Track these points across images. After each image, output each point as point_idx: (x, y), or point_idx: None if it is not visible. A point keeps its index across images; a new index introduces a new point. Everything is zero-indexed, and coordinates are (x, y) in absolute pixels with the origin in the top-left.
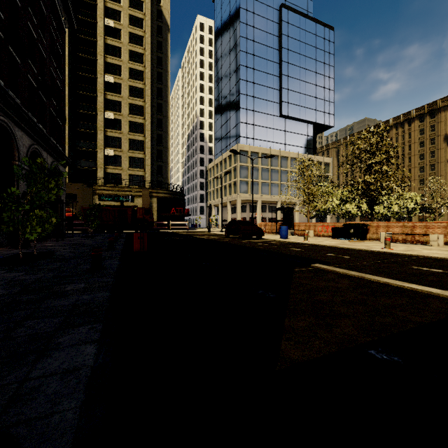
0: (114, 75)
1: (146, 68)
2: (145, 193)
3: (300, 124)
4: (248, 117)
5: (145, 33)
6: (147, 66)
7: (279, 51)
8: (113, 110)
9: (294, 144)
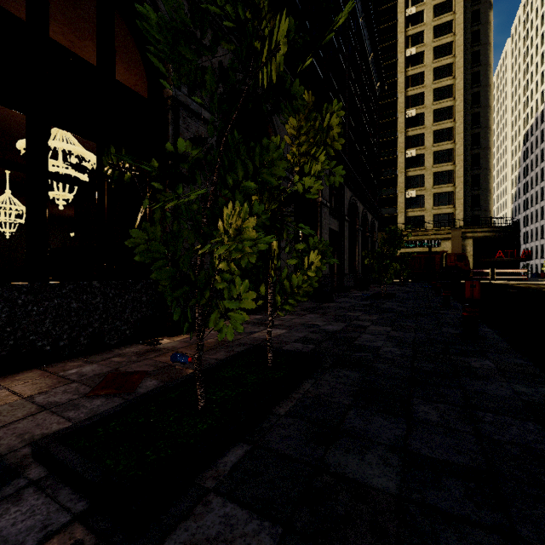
0: (415, 106)
1: (456, 79)
2: (455, 235)
3: None
4: None
5: (454, 36)
6: (457, 76)
7: None
8: (414, 147)
9: None
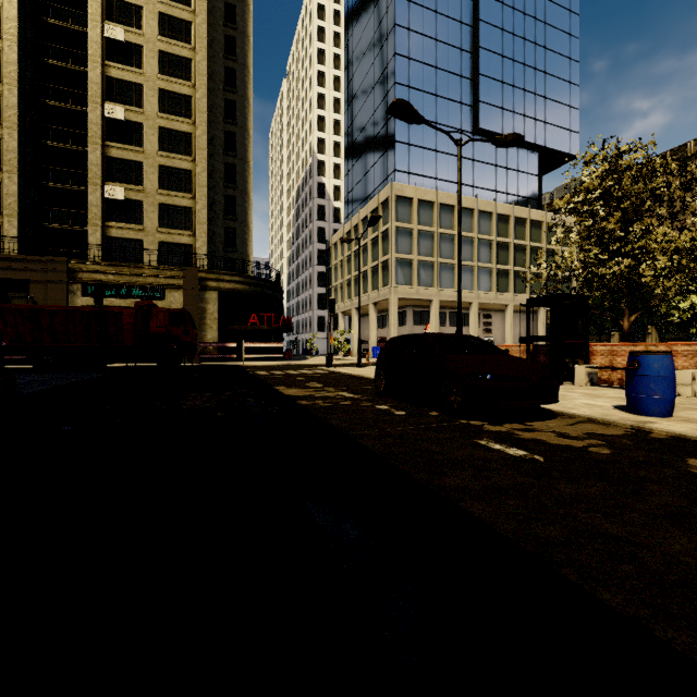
0: (126, 26)
1: (197, 16)
2: (190, 280)
3: (514, 151)
4: (411, 131)
5: None
6: (199, 12)
7: (473, 2)
8: (123, 103)
9: (502, 189)
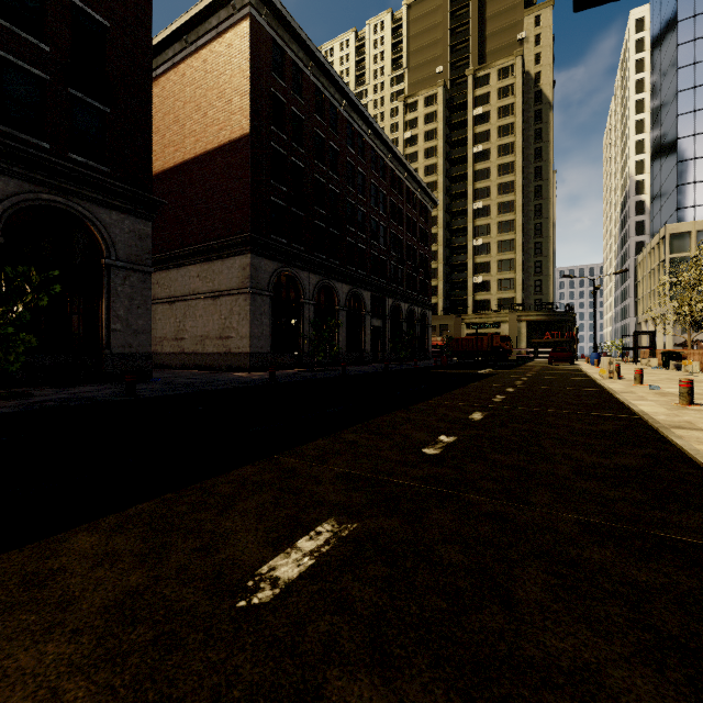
0: (483, 199)
1: (516, 176)
2: (511, 318)
3: None
4: (696, 171)
5: (515, 137)
6: (517, 174)
7: None
8: (481, 236)
9: None
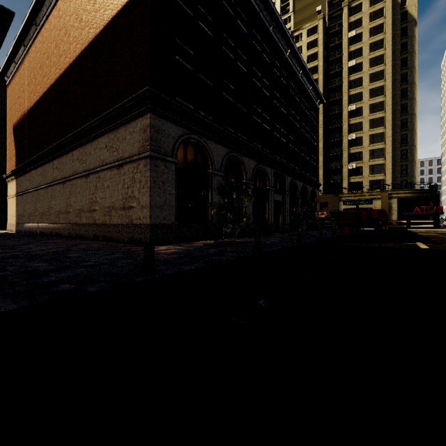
0: (356, 102)
1: (386, 81)
2: (383, 195)
3: None
4: None
5: (385, 50)
6: (387, 79)
7: None
8: (355, 131)
9: None
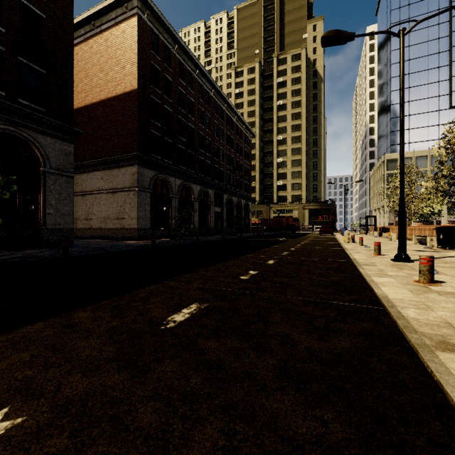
0: (282, 133)
1: (302, 121)
2: (299, 207)
3: None
4: None
5: (302, 97)
6: (303, 119)
7: (449, 36)
8: (282, 156)
9: None
